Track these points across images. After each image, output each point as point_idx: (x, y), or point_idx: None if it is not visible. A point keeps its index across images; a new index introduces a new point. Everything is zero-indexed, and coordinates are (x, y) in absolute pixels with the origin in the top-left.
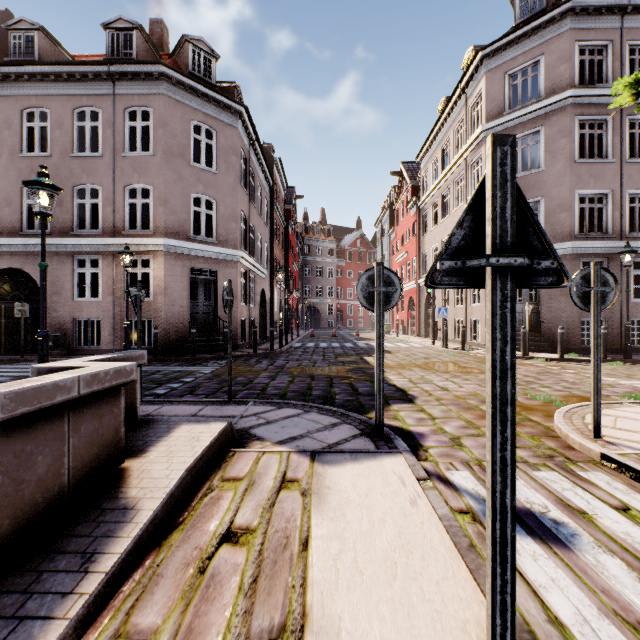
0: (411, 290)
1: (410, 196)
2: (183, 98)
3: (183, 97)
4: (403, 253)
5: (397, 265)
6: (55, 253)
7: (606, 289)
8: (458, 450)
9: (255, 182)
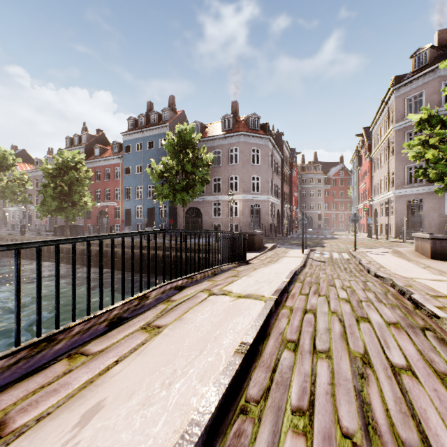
0: (367, 206)
1: (367, 150)
2: (248, 140)
3: (248, 140)
4: (363, 184)
5: (361, 190)
6: (206, 201)
7: (358, 218)
8: (322, 251)
9: (275, 161)
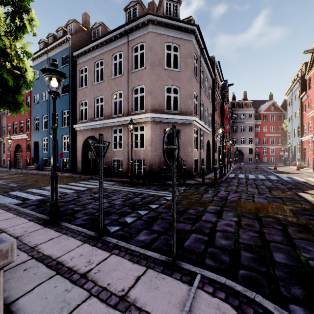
0: None
1: None
2: (160, 31)
3: (160, 30)
4: None
5: (309, 118)
6: (105, 127)
7: None
8: None
9: (203, 75)
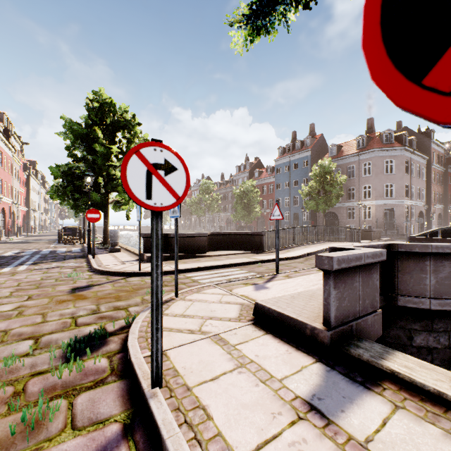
0: None
1: None
2: (381, 154)
3: (381, 154)
4: None
5: None
6: (342, 207)
7: None
8: None
9: (414, 166)
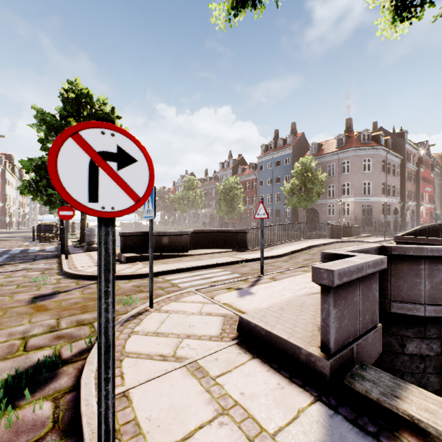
0: None
1: None
2: (359, 153)
3: (359, 153)
4: None
5: None
6: (322, 204)
7: (438, 217)
8: None
9: (390, 165)
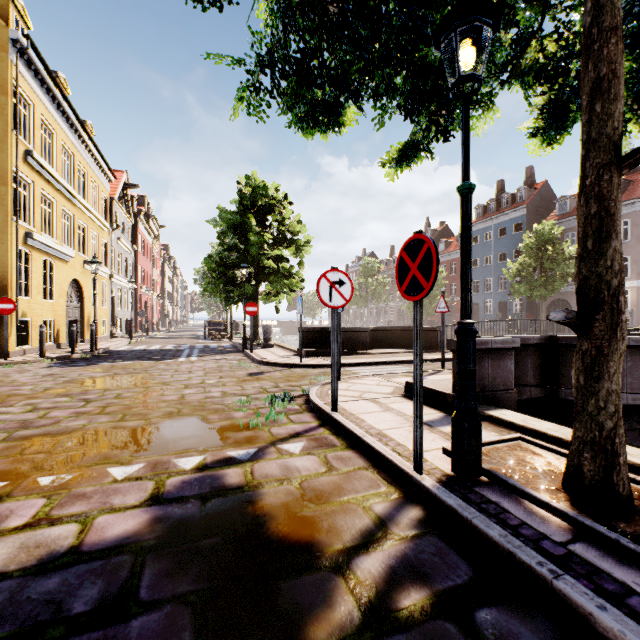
0: None
1: None
2: None
3: None
4: None
5: None
6: None
7: None
8: None
9: None
